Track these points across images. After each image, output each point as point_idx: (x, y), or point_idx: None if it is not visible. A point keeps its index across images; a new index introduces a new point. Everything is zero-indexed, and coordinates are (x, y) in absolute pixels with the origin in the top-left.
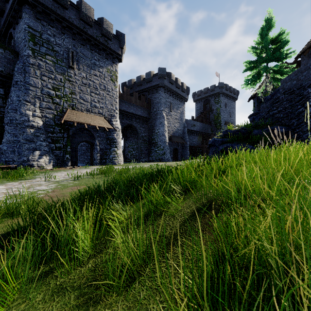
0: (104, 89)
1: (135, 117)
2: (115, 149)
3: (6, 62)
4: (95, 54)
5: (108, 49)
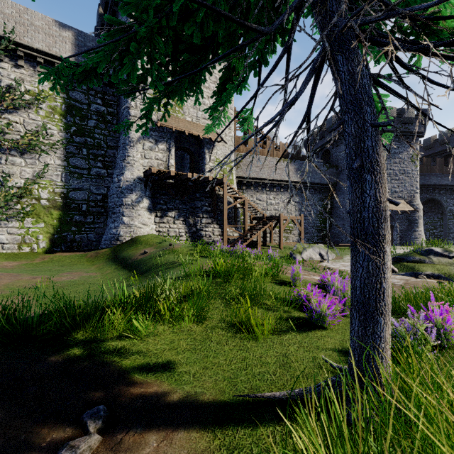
0: (403, 173)
1: (438, 189)
2: (416, 231)
3: (333, 176)
4: (394, 144)
5: (408, 133)
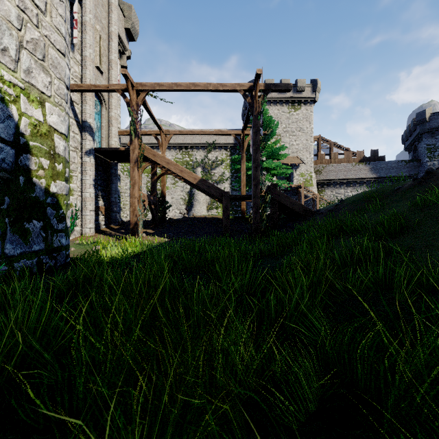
0: None
1: None
2: None
3: (413, 168)
4: None
5: None
